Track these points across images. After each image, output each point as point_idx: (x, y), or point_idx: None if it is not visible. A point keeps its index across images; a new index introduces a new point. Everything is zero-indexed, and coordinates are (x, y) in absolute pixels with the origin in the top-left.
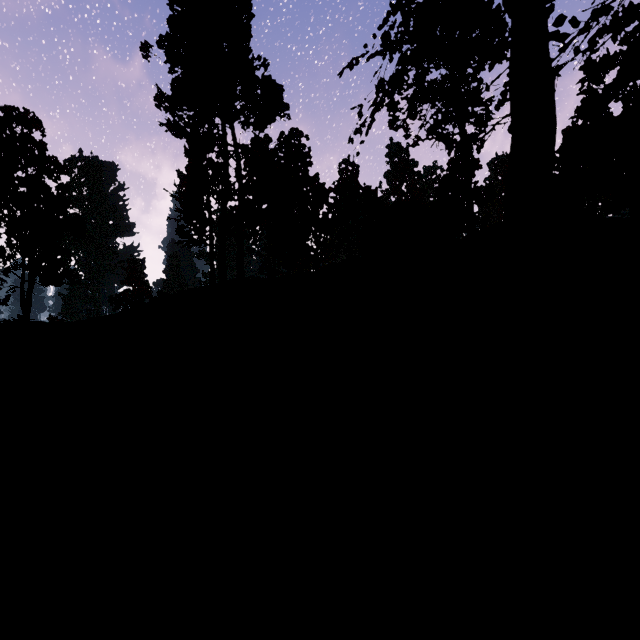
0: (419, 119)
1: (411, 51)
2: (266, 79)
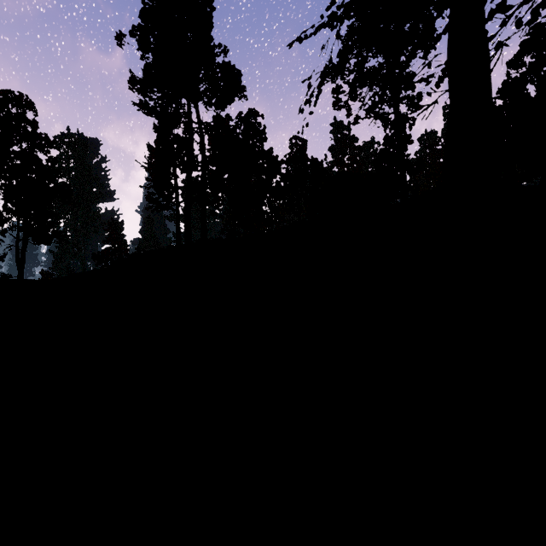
0: (359, 100)
1: (352, 42)
2: (226, 64)
